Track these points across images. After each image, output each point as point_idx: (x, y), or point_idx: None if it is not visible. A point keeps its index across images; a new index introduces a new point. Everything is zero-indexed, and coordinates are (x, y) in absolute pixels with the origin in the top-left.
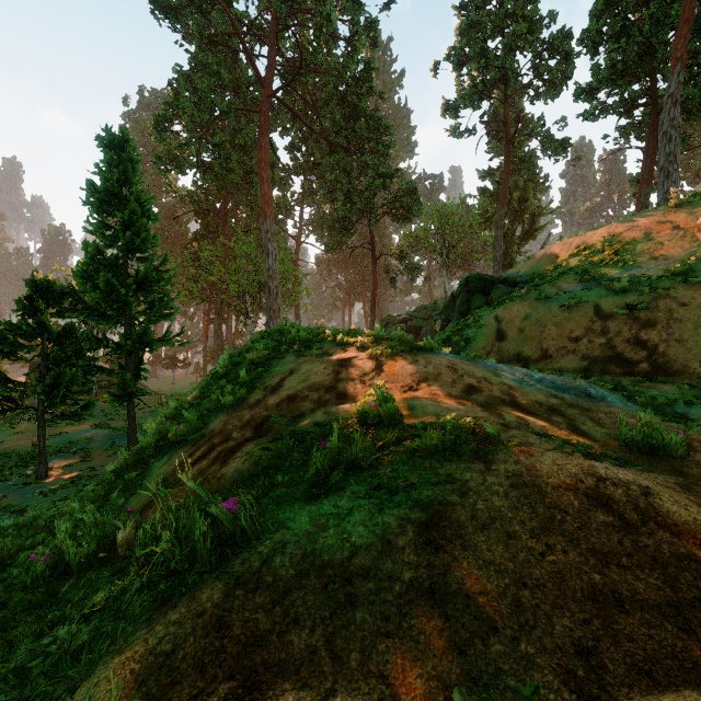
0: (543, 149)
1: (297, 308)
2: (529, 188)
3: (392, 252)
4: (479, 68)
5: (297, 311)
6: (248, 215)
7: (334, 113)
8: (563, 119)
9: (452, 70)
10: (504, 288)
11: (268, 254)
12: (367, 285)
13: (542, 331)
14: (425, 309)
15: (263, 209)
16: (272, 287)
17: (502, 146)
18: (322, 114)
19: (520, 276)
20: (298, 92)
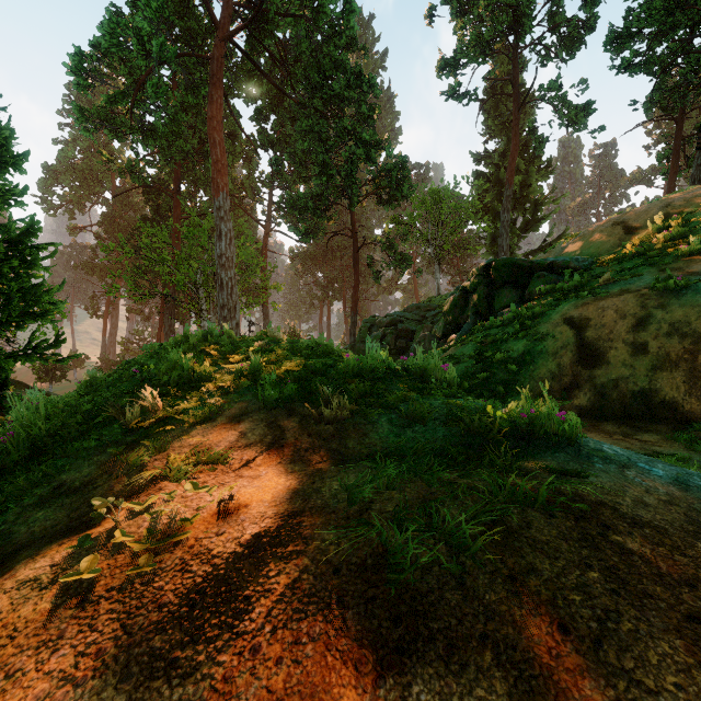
0: (561, 115)
1: (265, 306)
2: (532, 172)
3: (377, 240)
4: (487, 6)
5: (265, 310)
6: (209, 199)
7: (308, 71)
8: (583, 82)
9: (451, 17)
10: (551, 277)
11: (221, 237)
12: (347, 282)
13: (694, 350)
14: (417, 308)
15: (214, 179)
16: (225, 279)
17: (500, 124)
18: (293, 72)
19: (576, 259)
20: (264, 45)
